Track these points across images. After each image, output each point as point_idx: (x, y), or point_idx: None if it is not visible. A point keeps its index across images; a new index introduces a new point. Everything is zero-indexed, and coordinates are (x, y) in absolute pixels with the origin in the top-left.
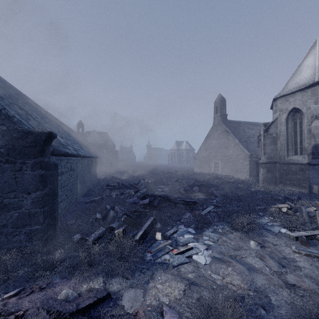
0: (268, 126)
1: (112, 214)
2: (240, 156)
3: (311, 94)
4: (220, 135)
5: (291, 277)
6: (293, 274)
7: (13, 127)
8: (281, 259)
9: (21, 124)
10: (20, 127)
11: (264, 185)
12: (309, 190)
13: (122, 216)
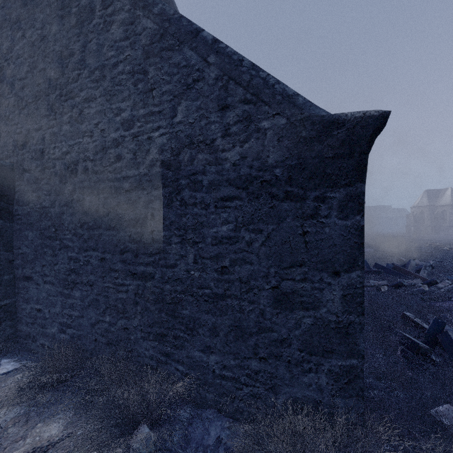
0: None
1: None
2: None
3: None
4: None
5: None
6: None
7: (301, 116)
8: None
9: (312, 108)
10: (313, 114)
11: None
12: None
13: None
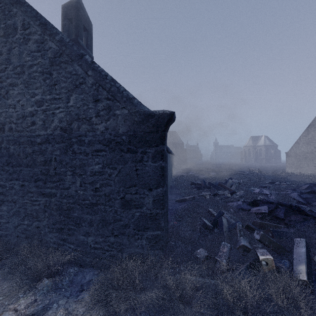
0: None
1: (225, 223)
2: None
3: None
4: None
5: None
6: None
7: (135, 110)
8: None
9: (141, 106)
10: (141, 109)
11: None
12: None
13: (243, 227)
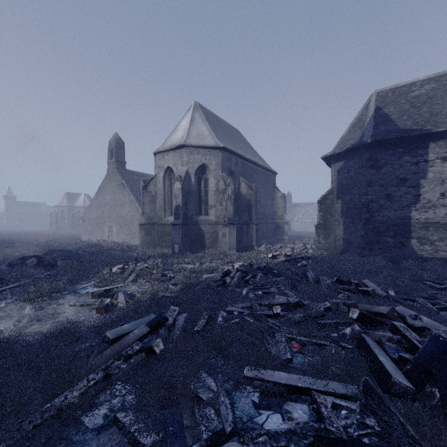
0: (147, 182)
1: None
2: (136, 217)
3: (179, 156)
4: (115, 188)
5: (33, 327)
6: (40, 325)
7: None
8: (47, 315)
9: None
10: None
11: (143, 250)
12: (172, 250)
13: None
